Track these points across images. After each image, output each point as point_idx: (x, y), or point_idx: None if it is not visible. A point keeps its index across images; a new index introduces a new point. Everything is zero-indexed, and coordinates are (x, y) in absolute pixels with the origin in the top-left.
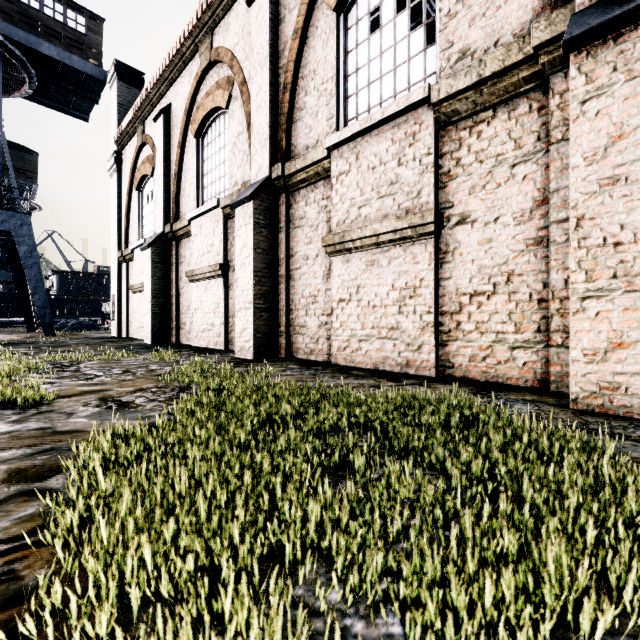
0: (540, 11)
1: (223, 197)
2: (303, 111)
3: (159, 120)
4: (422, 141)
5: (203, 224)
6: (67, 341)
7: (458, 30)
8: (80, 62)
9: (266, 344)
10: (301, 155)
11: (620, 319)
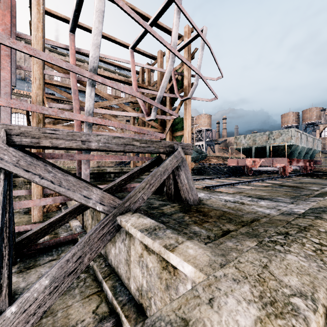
0: None
1: None
2: None
3: None
4: None
5: None
6: None
7: None
8: None
9: None
10: None
11: (94, 161)
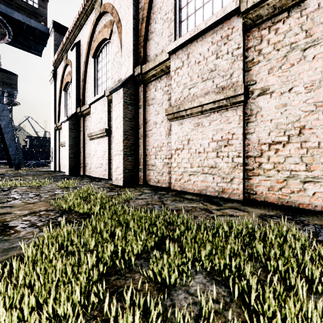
0: None
1: (107, 90)
2: (153, 33)
3: (74, 49)
4: (233, 40)
5: (97, 106)
6: (24, 173)
7: None
8: (35, 23)
9: (131, 176)
10: (152, 59)
11: None
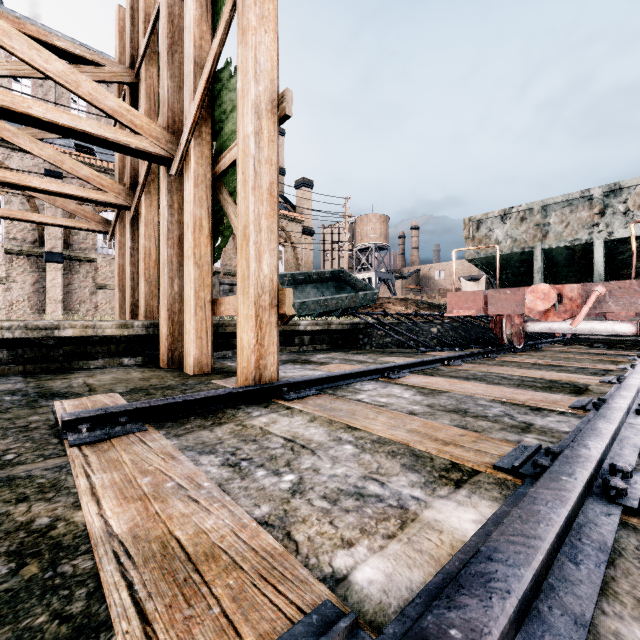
0: (37, 241)
1: None
2: None
3: None
4: None
5: None
6: None
7: (12, 231)
8: None
9: None
10: None
11: (54, 308)
